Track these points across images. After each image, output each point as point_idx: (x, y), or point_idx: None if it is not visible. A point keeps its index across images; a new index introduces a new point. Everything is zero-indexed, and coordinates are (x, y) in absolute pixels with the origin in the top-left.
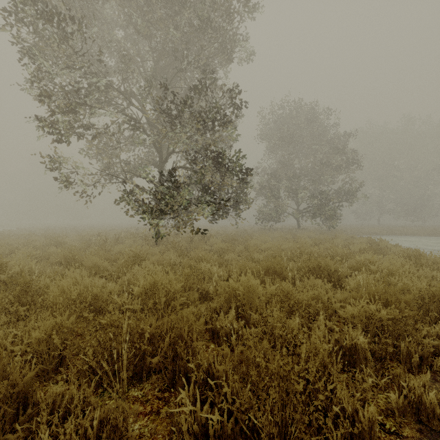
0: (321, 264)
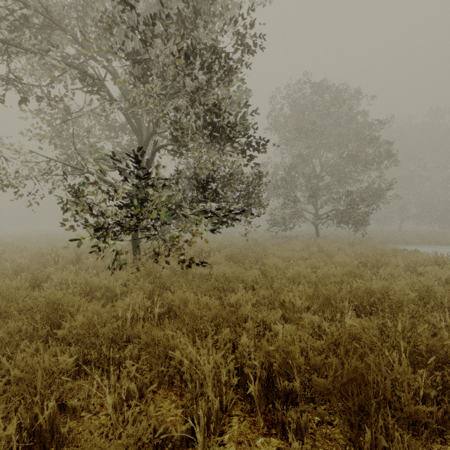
0: None
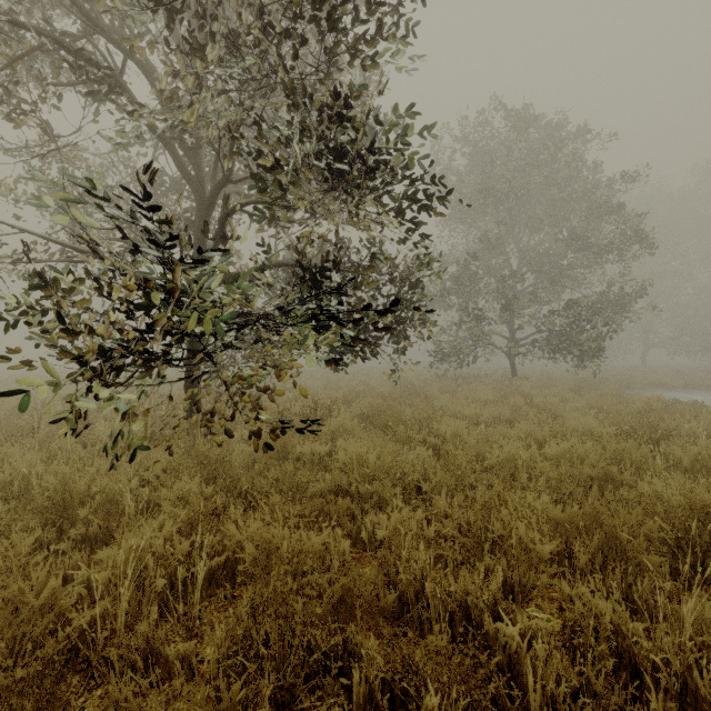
0: None
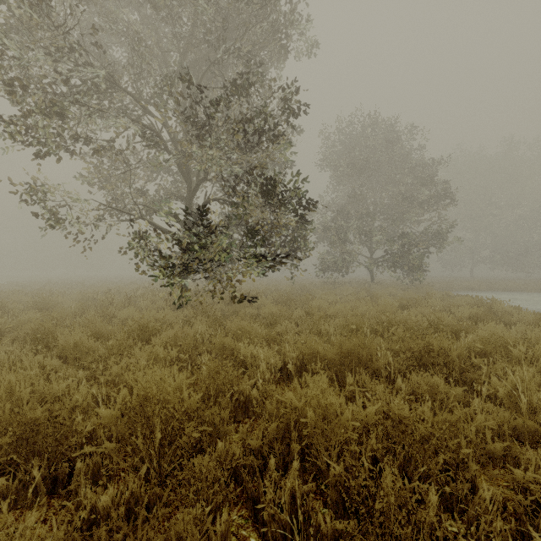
0: (431, 346)
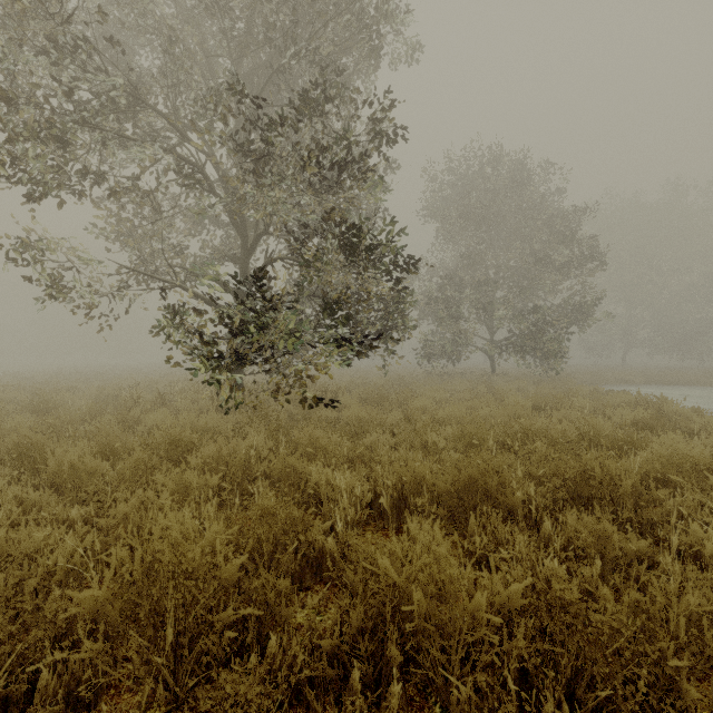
0: (591, 471)
